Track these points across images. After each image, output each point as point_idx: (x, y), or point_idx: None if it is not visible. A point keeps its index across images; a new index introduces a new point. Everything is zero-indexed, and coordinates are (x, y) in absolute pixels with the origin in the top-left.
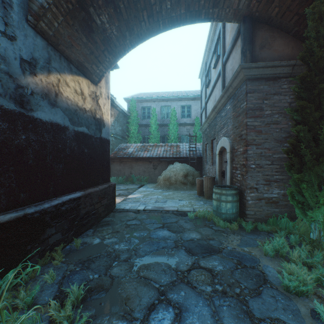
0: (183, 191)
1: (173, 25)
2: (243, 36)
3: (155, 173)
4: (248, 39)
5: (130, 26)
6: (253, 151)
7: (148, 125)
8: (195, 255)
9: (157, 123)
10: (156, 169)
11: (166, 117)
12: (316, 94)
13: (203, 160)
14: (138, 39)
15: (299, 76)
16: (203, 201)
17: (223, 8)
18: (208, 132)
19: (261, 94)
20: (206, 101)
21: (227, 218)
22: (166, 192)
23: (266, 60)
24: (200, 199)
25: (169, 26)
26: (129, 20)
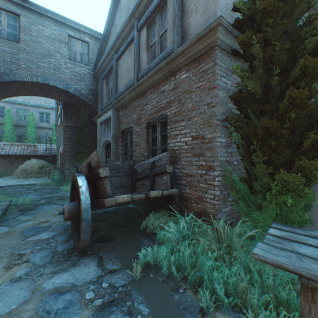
0: (38, 178)
1: (28, 95)
2: (63, 109)
3: (11, 168)
4: (65, 111)
5: (1, 95)
6: (68, 154)
7: (1, 124)
8: (36, 190)
9: (13, 123)
10: (13, 165)
11: (24, 119)
12: (79, 139)
13: (57, 158)
14: (5, 97)
15: (76, 132)
16: (50, 180)
17: (53, 97)
18: (58, 140)
19: (71, 133)
20: (57, 120)
21: (57, 182)
22: (24, 179)
23: (73, 120)
24: (49, 180)
25: (25, 95)
26: (1, 94)
